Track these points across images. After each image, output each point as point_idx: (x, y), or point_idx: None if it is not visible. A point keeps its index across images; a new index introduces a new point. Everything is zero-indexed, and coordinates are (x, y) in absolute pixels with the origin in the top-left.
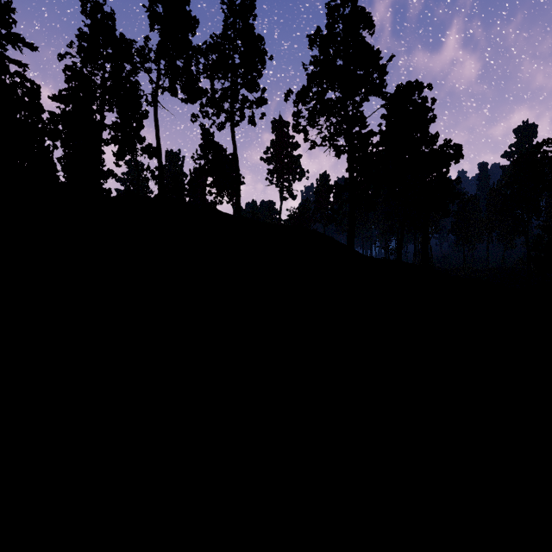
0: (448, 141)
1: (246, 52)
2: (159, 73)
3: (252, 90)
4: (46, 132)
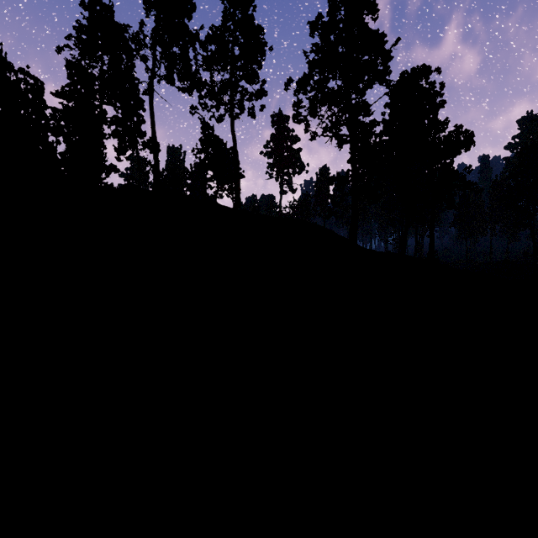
0: (458, 127)
1: (245, 43)
2: (154, 60)
3: (251, 81)
4: (48, 127)
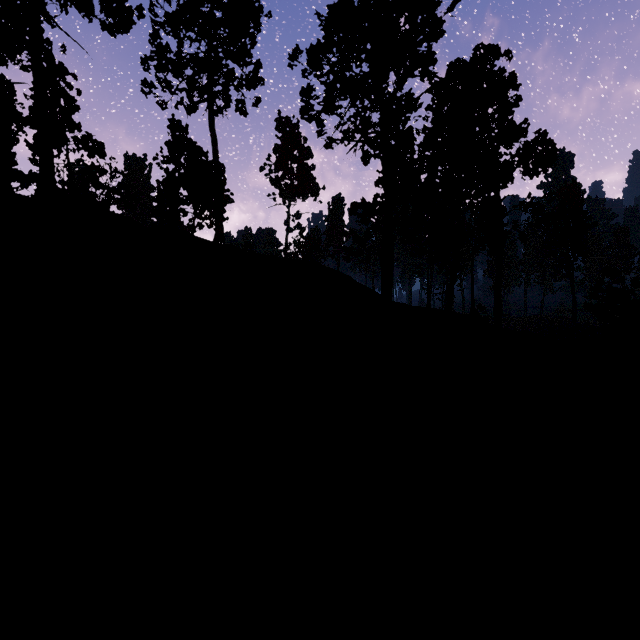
0: (541, 134)
1: (231, 0)
2: None
3: (241, 60)
4: None
